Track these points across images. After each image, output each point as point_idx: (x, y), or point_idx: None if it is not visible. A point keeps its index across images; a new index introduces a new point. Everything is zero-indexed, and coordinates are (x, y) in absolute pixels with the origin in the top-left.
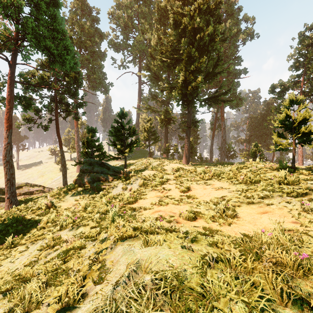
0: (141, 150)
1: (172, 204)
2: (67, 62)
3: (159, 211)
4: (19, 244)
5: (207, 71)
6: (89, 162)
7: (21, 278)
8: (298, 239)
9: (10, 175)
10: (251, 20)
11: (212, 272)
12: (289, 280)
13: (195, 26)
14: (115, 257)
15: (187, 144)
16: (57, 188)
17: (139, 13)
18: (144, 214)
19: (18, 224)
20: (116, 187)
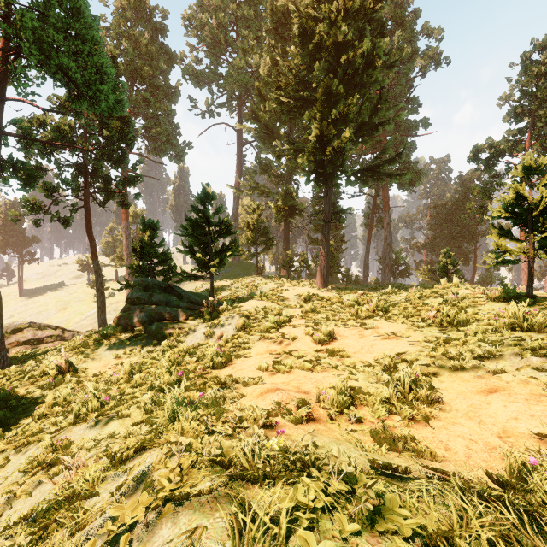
0: (242, 263)
1: (301, 370)
2: (101, 98)
3: (275, 389)
4: None
5: (359, 121)
6: (144, 285)
7: None
8: None
9: None
10: (436, 33)
11: None
12: None
13: (339, 39)
14: None
15: (324, 251)
16: (88, 331)
17: (238, 19)
18: (243, 397)
19: (1, 406)
20: (194, 332)
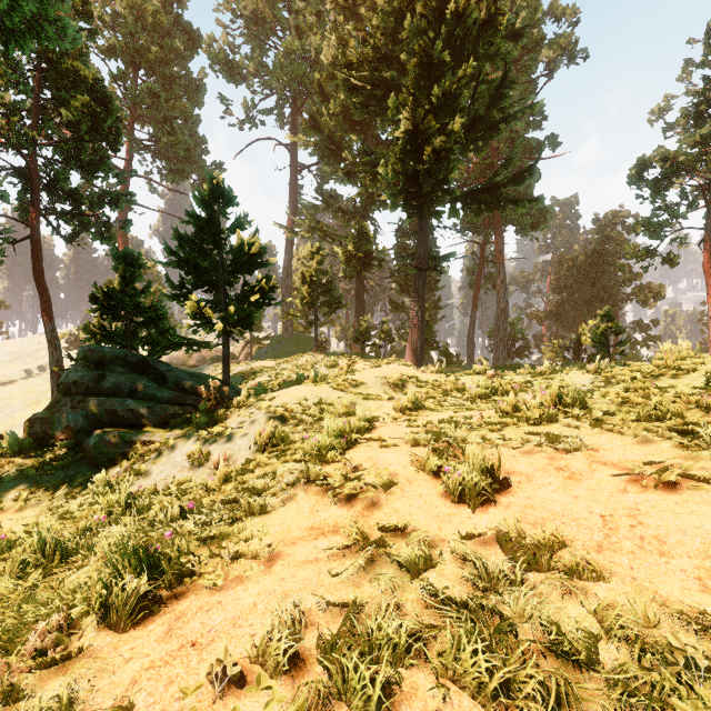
0: (297, 337)
1: (445, 681)
2: None
3: None
4: None
5: (473, 113)
6: (94, 358)
7: None
8: None
9: None
10: (570, 14)
11: None
12: None
13: None
14: None
15: (417, 314)
16: None
17: None
18: None
19: None
20: (171, 451)
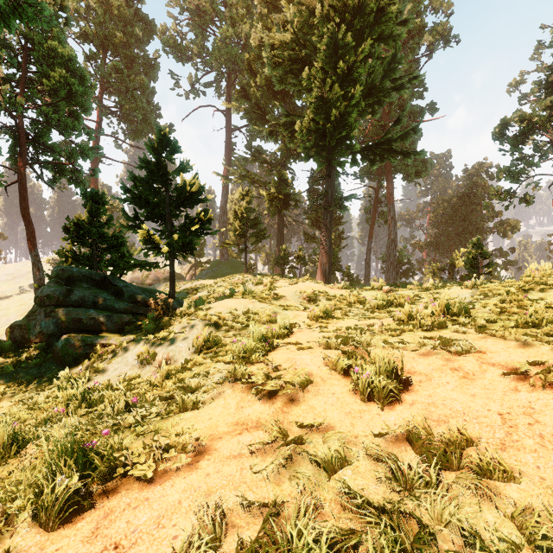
0: (231, 262)
1: None
2: None
3: None
4: None
5: (370, 83)
6: (64, 276)
7: None
8: None
9: None
10: (446, 7)
11: None
12: None
13: None
14: None
15: (326, 243)
16: None
17: None
18: None
19: None
20: (124, 352)
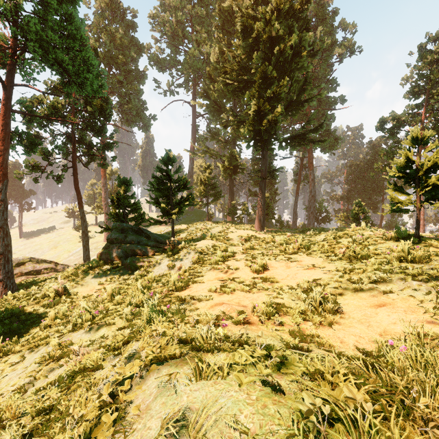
0: (196, 211)
1: (241, 291)
2: (88, 83)
3: (222, 303)
4: (12, 351)
5: (289, 99)
6: (120, 228)
7: None
8: None
9: (4, 247)
10: (351, 27)
11: None
12: None
13: (273, 34)
14: (145, 398)
15: (261, 201)
16: (76, 264)
17: (193, 17)
18: (198, 309)
19: (14, 319)
20: (159, 264)
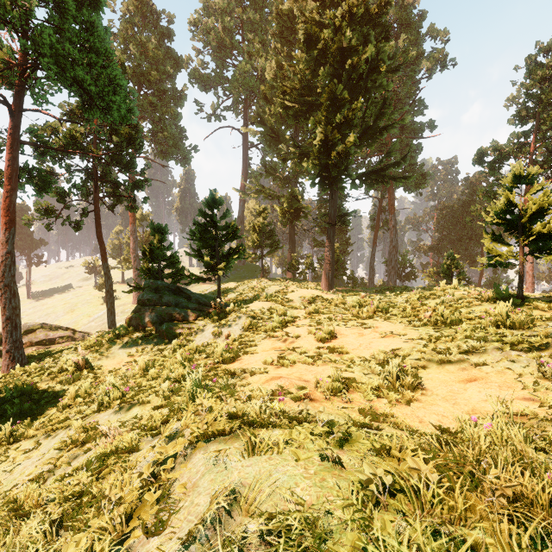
0: (248, 266)
1: (303, 364)
2: (114, 108)
3: (279, 377)
4: (24, 436)
5: (364, 125)
6: (154, 287)
7: (16, 509)
8: (541, 436)
9: (11, 311)
10: (442, 35)
11: (383, 519)
12: (549, 543)
13: (344, 44)
14: (191, 476)
15: (329, 254)
16: (98, 332)
17: (243, 23)
18: (251, 384)
19: (25, 399)
20: (202, 332)
